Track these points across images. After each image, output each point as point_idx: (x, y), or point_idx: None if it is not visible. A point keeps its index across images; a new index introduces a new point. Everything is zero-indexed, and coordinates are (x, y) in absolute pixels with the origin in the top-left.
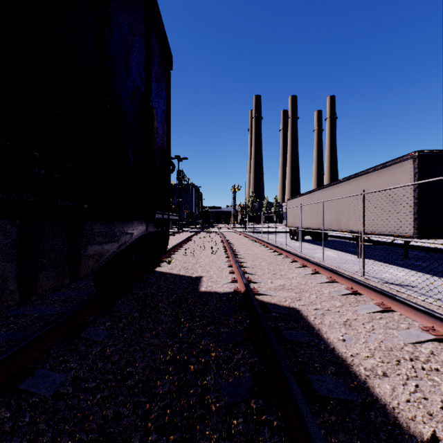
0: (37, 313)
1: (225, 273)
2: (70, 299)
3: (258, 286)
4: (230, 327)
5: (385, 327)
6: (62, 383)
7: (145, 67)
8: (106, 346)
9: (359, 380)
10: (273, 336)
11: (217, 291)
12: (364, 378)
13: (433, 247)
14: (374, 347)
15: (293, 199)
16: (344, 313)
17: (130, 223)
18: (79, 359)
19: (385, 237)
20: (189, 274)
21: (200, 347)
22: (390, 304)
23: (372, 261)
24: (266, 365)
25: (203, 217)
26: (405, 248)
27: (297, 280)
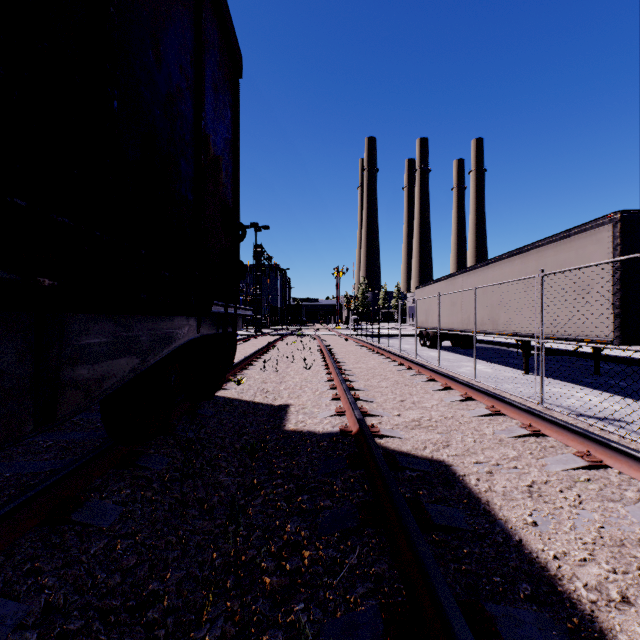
0: (11, 471)
1: (325, 399)
2: (71, 445)
3: (379, 422)
4: (335, 498)
5: (600, 498)
6: (18, 624)
7: (192, 60)
8: (117, 537)
9: (582, 614)
10: (416, 525)
11: (313, 429)
12: (589, 610)
13: (637, 358)
14: (592, 538)
15: (425, 286)
16: (525, 470)
17: (167, 320)
18: (61, 567)
19: (580, 344)
20: (269, 401)
21: (283, 537)
22: (599, 455)
23: (547, 380)
24: (406, 584)
25: (292, 314)
26: (595, 359)
27: (439, 411)
